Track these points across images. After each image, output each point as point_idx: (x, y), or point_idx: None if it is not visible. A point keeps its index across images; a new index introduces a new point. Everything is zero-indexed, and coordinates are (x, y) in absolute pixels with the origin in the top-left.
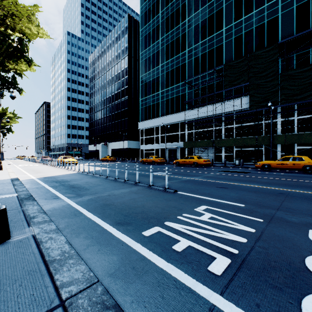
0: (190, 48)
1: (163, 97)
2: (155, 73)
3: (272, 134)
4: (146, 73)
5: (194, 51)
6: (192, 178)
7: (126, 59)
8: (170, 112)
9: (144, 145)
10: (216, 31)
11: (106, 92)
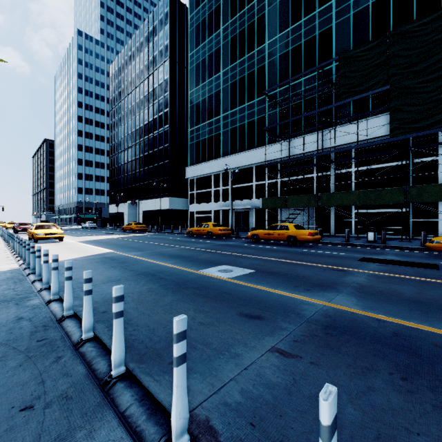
0: (273, 39)
1: (226, 124)
2: (214, 86)
3: (428, 183)
4: (199, 86)
5: (280, 44)
6: (334, 305)
7: (167, 65)
8: (238, 149)
9: (194, 204)
10: (319, 6)
11: (135, 120)
